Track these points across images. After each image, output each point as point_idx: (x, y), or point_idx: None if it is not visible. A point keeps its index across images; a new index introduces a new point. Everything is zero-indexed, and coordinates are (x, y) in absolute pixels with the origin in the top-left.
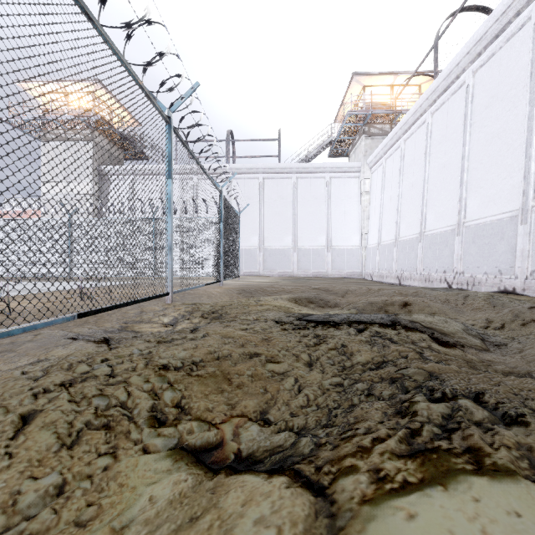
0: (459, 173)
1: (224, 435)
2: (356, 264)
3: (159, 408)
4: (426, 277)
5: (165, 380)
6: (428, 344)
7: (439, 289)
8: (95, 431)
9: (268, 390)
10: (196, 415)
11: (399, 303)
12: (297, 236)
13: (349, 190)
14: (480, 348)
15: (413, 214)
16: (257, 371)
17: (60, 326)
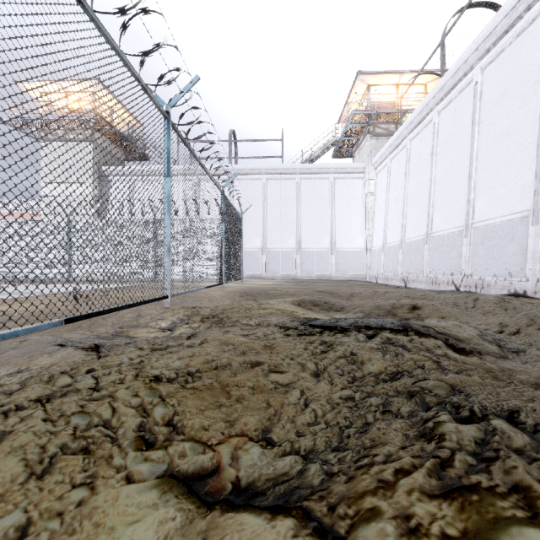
0: (467, 173)
1: (221, 459)
2: (361, 266)
3: (147, 427)
4: (433, 279)
5: (156, 394)
6: (444, 352)
7: (447, 292)
8: (72, 456)
9: (271, 404)
10: (190, 434)
11: (408, 306)
12: (300, 238)
13: (354, 191)
14: (498, 355)
15: (419, 215)
16: (259, 382)
17: (51, 331)
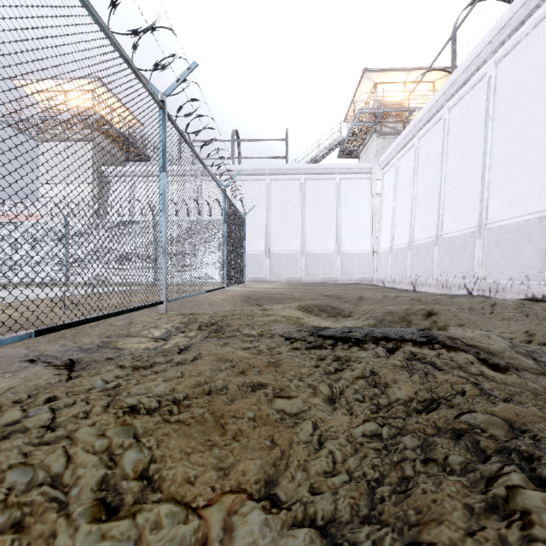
0: (480, 171)
1: (209, 532)
2: (367, 269)
3: (112, 483)
4: (443, 283)
5: (129, 432)
6: (479, 370)
7: (459, 296)
8: None
9: (277, 443)
10: (170, 491)
11: (423, 312)
12: (305, 241)
13: (360, 192)
14: (537, 371)
15: (428, 216)
16: (262, 412)
17: (29, 342)
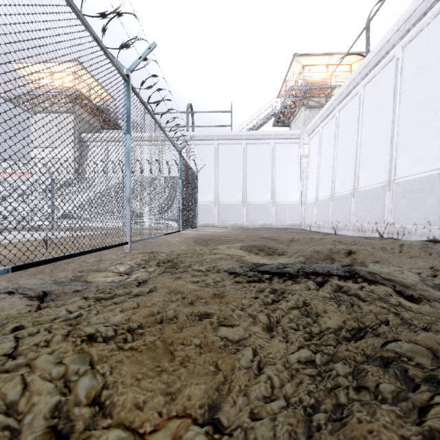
0: (389, 136)
1: None
2: (296, 217)
3: (65, 410)
4: (359, 227)
5: (86, 359)
6: (397, 301)
7: (373, 238)
8: None
9: (220, 368)
10: (119, 417)
11: (344, 251)
12: (246, 193)
13: (291, 154)
14: None
15: (347, 173)
16: (207, 339)
17: (12, 276)
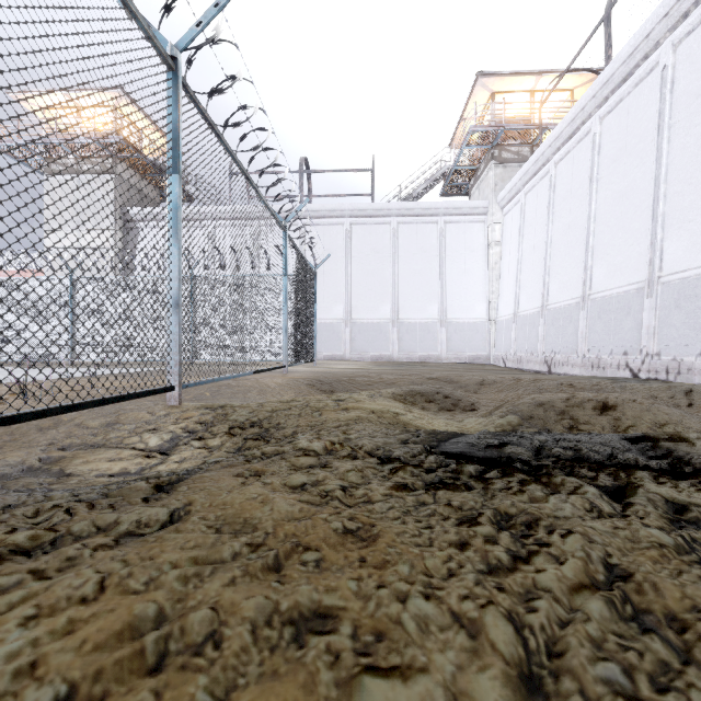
0: (649, 202)
1: None
2: (481, 344)
3: None
4: (594, 361)
5: None
6: None
7: (623, 380)
8: None
9: None
10: None
11: (593, 404)
12: (397, 305)
13: (472, 239)
14: None
15: (570, 269)
16: None
17: None
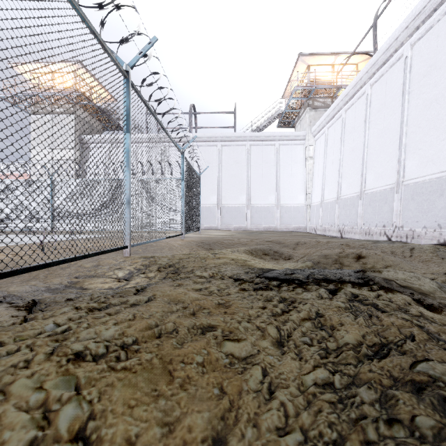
0: (397, 137)
1: None
2: (301, 220)
3: None
4: (366, 230)
5: (71, 383)
6: (417, 311)
7: (381, 242)
8: None
9: (226, 391)
10: None
11: (353, 255)
12: (250, 196)
13: (296, 155)
14: None
15: (353, 175)
16: (211, 356)
17: (4, 282)
